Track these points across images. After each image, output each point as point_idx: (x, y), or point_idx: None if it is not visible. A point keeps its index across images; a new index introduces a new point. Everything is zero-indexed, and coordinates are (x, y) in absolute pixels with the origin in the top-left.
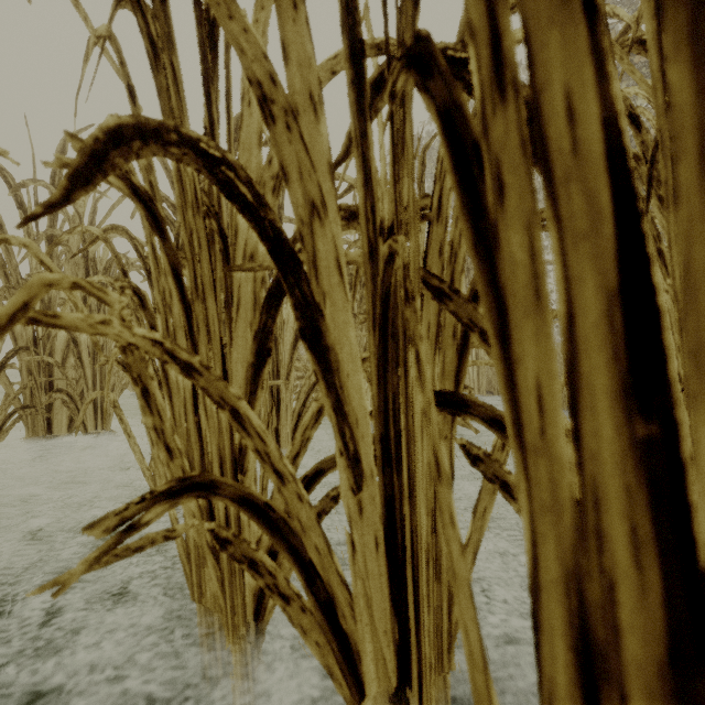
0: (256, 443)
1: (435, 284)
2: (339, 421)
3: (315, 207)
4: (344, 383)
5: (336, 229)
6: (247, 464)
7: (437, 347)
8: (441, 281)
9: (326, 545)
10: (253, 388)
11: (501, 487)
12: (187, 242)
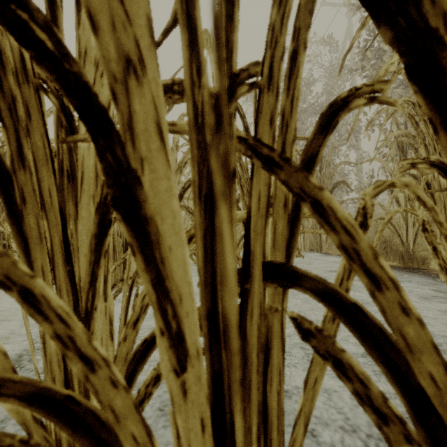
0: (56, 327)
1: (265, 153)
2: (160, 298)
3: (131, 63)
4: (165, 257)
5: (156, 89)
6: (92, 327)
7: (268, 218)
8: (271, 149)
9: (146, 432)
10: (97, 256)
11: (335, 365)
12: (6, 108)
